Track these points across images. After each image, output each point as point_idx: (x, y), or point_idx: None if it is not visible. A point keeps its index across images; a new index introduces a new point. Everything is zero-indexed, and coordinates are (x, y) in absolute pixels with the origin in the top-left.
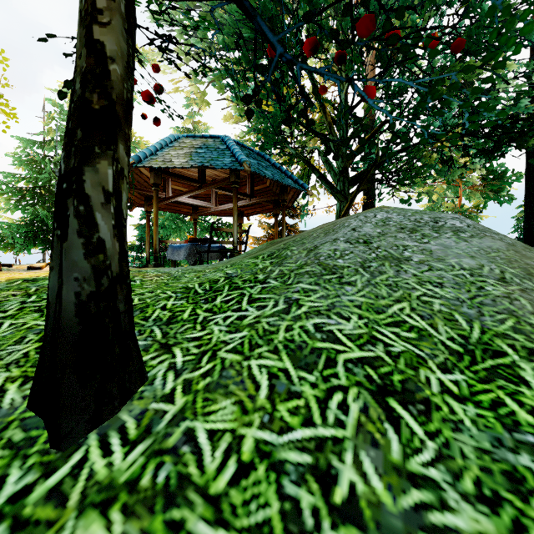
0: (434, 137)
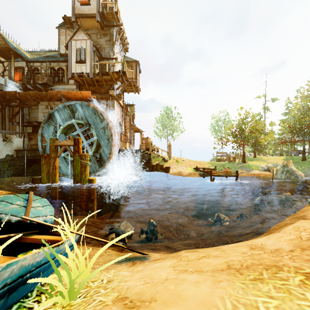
0: None
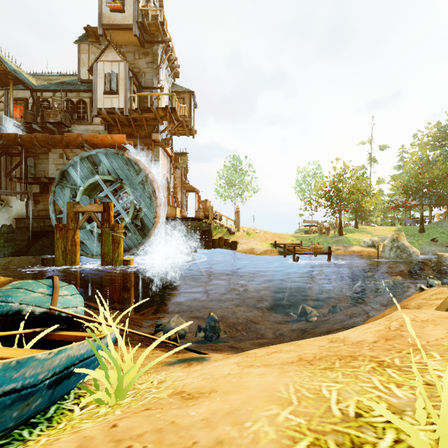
0: None
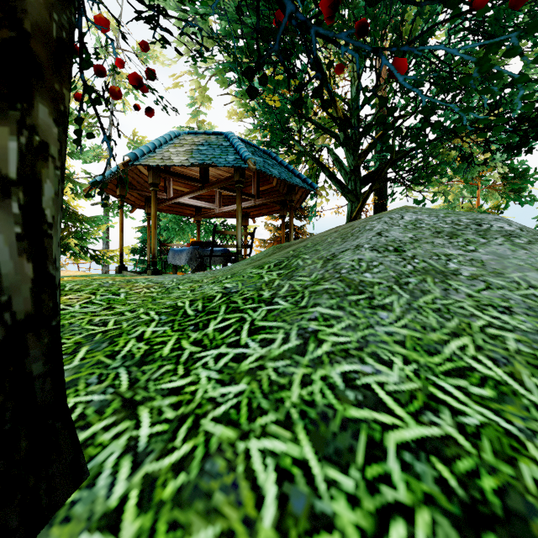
0: (453, 132)
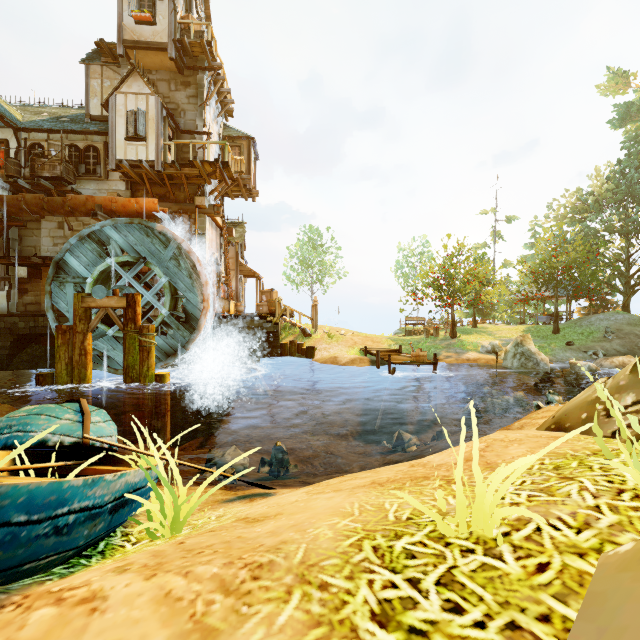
0: None
